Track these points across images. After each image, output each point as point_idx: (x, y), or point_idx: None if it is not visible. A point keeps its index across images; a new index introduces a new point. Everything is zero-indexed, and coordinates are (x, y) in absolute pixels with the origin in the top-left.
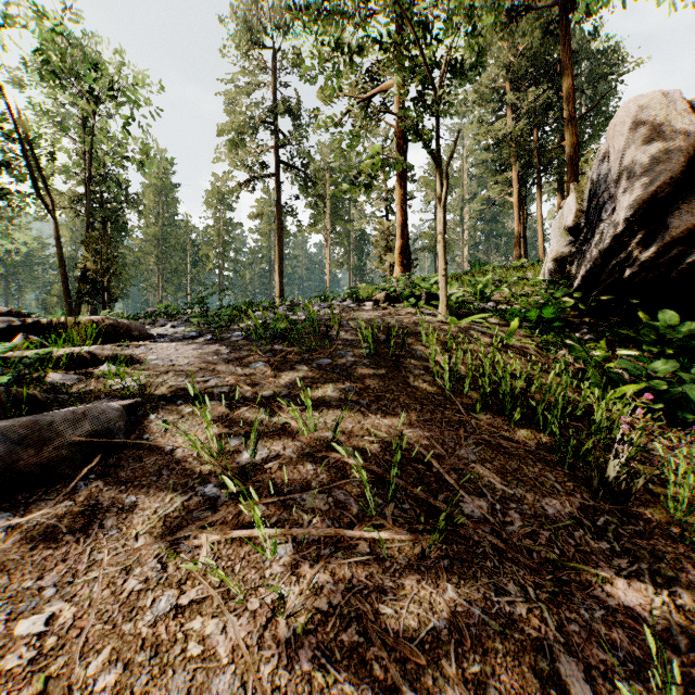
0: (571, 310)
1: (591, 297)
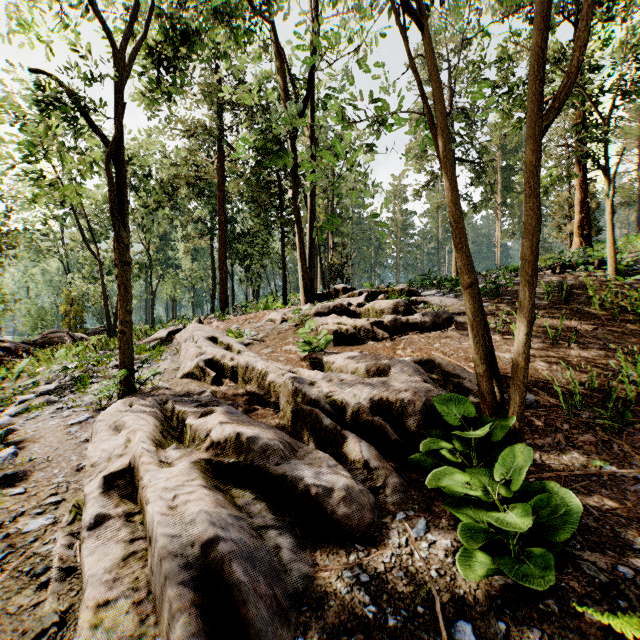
0: None
1: None
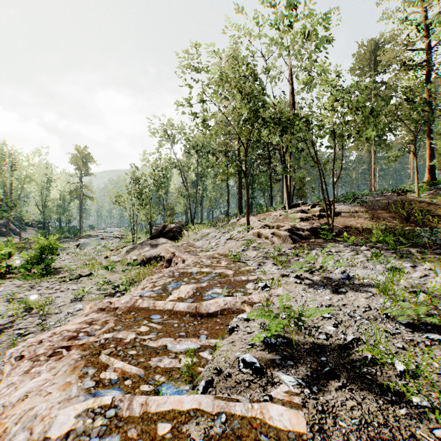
0: None
1: None
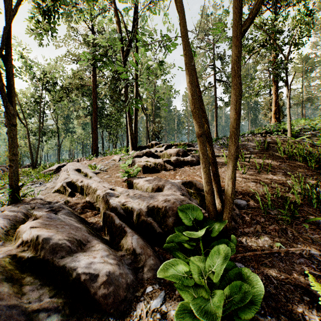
0: None
1: None
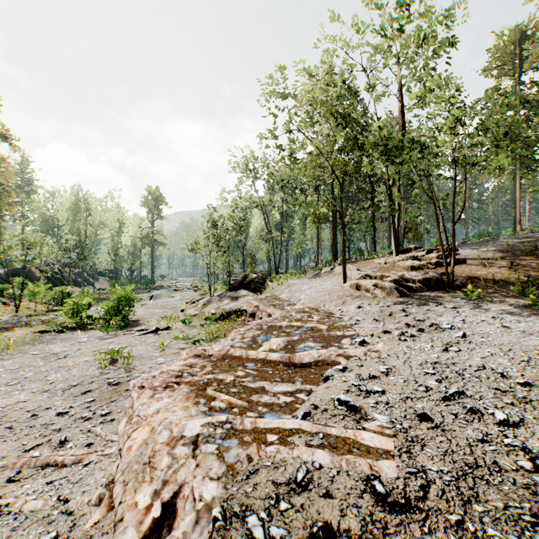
0: None
1: None
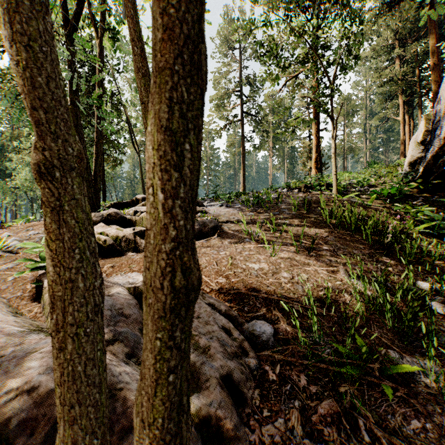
0: (417, 189)
1: (428, 181)
